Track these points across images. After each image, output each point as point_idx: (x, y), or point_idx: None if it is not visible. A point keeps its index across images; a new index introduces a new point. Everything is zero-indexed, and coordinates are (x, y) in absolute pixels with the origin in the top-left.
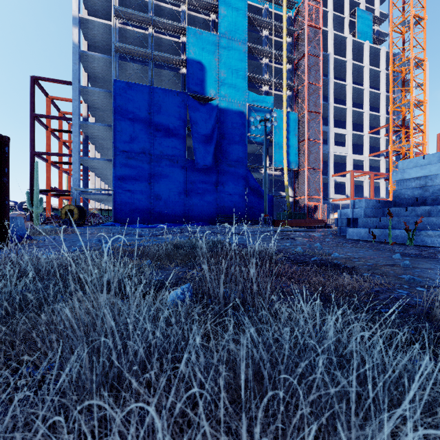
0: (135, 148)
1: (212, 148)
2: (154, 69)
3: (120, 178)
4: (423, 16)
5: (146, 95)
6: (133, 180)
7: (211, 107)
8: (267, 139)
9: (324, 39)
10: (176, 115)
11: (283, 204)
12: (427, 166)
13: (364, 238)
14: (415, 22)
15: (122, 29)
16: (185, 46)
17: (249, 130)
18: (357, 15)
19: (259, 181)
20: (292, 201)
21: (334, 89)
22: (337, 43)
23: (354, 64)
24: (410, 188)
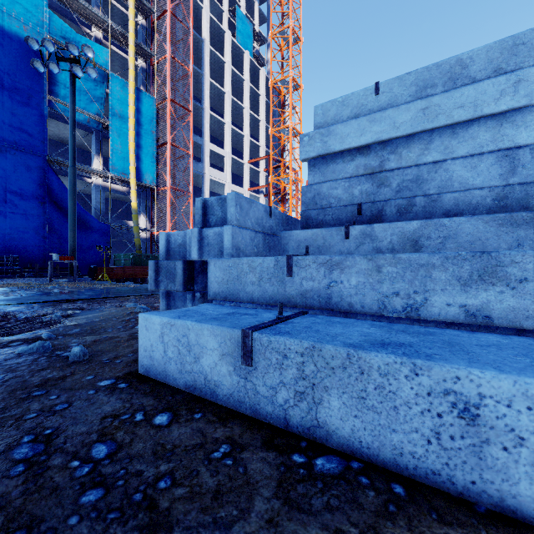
0: None
1: None
2: None
3: None
4: (300, 37)
5: None
6: None
7: None
8: (97, 122)
9: (198, 18)
10: None
11: None
12: (388, 113)
13: (219, 390)
14: (293, 40)
15: None
16: None
17: (55, 91)
18: (237, 15)
19: (89, 198)
20: (148, 237)
21: (211, 92)
22: (215, 35)
23: (234, 72)
24: (344, 179)
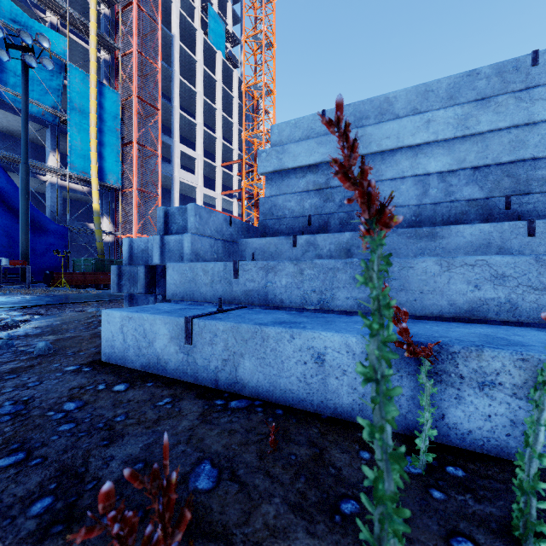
0: None
1: None
2: None
3: None
4: (273, 42)
5: None
6: None
7: None
8: (53, 115)
9: (167, 12)
10: None
11: None
12: (332, 137)
13: (168, 366)
14: (266, 45)
15: None
16: None
17: (3, 78)
18: (209, 13)
19: (44, 198)
20: (112, 240)
21: (181, 91)
22: (186, 31)
23: (206, 72)
24: (296, 193)
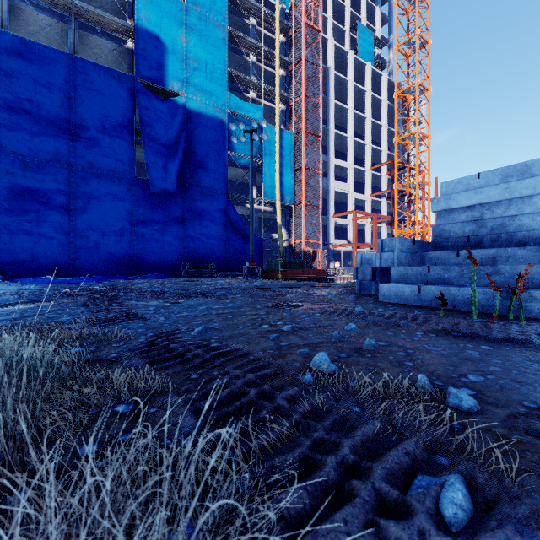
0: (40, 152)
1: (176, 166)
2: (79, 32)
3: (9, 199)
4: (428, 39)
5: (62, 68)
6: (36, 204)
7: (174, 106)
8: (254, 162)
9: (323, 49)
10: (116, 109)
11: (275, 250)
12: (485, 189)
13: (410, 301)
14: (420, 45)
15: None
16: (133, 8)
17: (231, 147)
18: (358, 30)
19: (245, 218)
20: (286, 245)
21: (334, 112)
22: (338, 58)
23: (356, 87)
24: (459, 223)
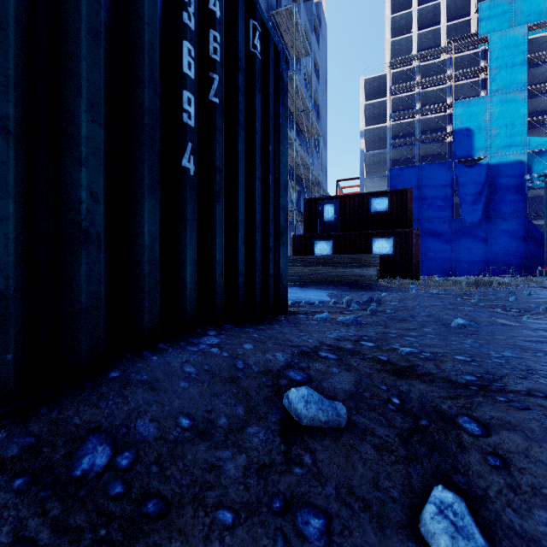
0: None
1: (481, 205)
2: (420, 147)
3: None
4: None
5: (415, 174)
6: None
7: (480, 167)
8: None
9: None
10: (442, 183)
11: None
12: None
13: None
14: None
15: (394, 125)
16: (450, 117)
17: (531, 177)
18: None
19: None
20: None
21: None
22: None
23: None
24: None
